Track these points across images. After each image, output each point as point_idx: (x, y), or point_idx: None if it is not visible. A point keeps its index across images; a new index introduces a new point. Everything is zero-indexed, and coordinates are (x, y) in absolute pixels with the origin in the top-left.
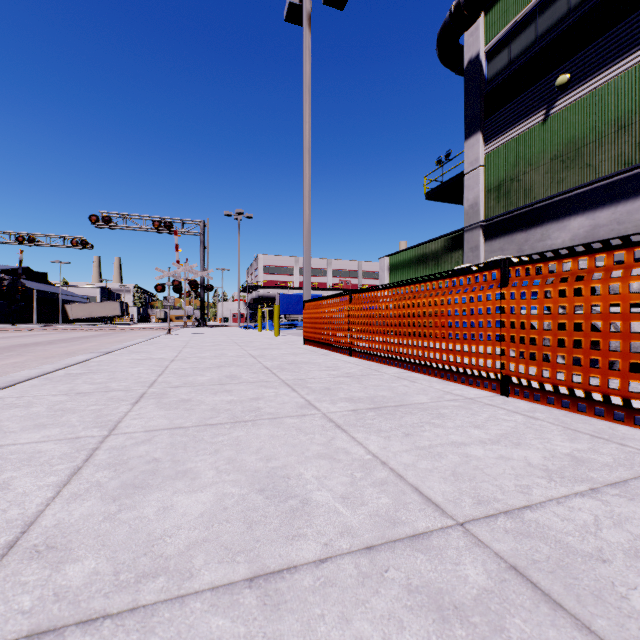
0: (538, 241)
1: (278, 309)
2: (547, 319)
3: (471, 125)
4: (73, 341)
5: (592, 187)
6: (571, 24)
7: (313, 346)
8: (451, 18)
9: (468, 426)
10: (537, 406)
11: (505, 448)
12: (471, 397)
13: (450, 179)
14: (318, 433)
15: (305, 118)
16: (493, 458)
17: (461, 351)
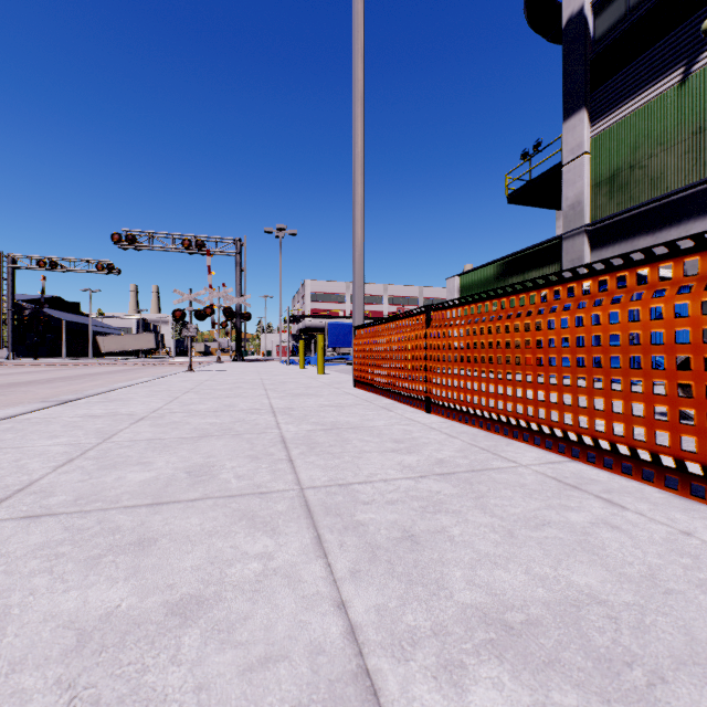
0: None
1: (322, 340)
2: None
3: (572, 101)
4: (77, 379)
5: None
6: None
7: (367, 391)
8: None
9: None
10: None
11: None
12: None
13: (541, 174)
14: None
15: (356, 75)
16: None
17: None
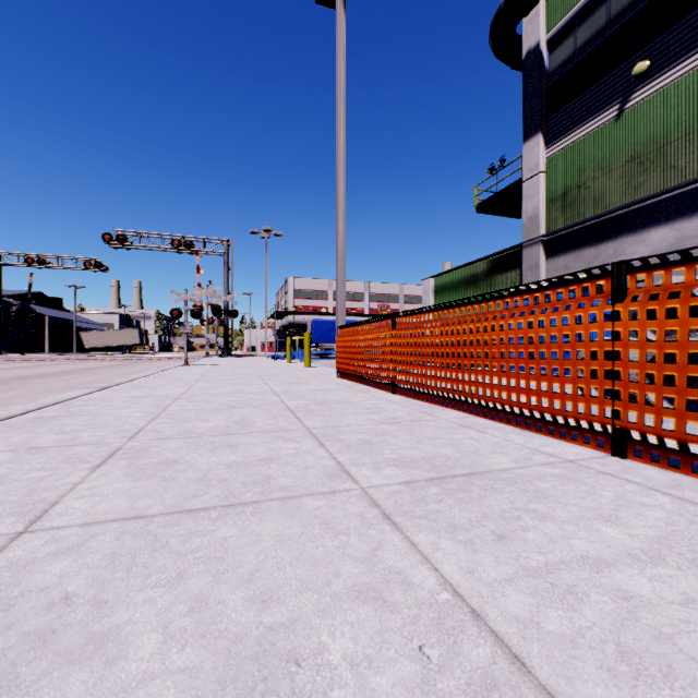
0: (610, 257)
1: (309, 337)
2: (695, 348)
3: (530, 125)
4: (80, 373)
5: (677, 192)
6: (651, 2)
7: (348, 380)
8: (507, 2)
9: (593, 518)
10: (678, 477)
11: (683, 575)
12: (571, 459)
13: (505, 188)
14: (355, 532)
15: (339, 113)
16: (676, 603)
17: (549, 392)
